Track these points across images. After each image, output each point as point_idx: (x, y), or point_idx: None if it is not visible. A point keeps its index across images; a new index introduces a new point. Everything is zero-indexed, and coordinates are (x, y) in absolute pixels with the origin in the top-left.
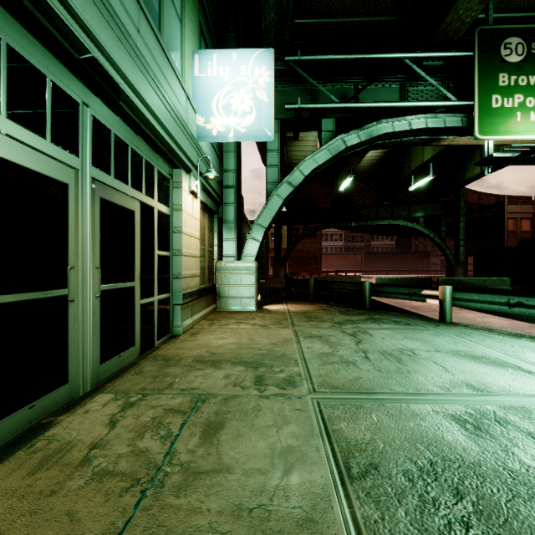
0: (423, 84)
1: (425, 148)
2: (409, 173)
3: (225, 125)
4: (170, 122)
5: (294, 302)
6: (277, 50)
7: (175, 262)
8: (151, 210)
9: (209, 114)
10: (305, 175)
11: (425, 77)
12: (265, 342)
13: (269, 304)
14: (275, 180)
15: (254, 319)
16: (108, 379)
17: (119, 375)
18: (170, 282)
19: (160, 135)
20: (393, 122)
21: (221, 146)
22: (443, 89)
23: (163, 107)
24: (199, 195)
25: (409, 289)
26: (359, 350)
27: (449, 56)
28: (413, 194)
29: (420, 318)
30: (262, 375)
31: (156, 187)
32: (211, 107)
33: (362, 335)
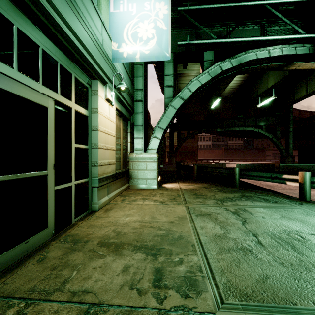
0: (278, 25)
1: (269, 78)
2: (257, 96)
3: (133, 49)
4: (84, 36)
5: (183, 181)
6: (172, 3)
7: (93, 153)
8: (68, 109)
9: (121, 41)
10: (192, 91)
11: (281, 17)
12: (164, 220)
13: (166, 183)
14: (170, 96)
15: (155, 196)
16: (6, 271)
17: (21, 264)
18: (89, 169)
19: (73, 42)
20: (256, 52)
21: (133, 74)
22: (295, 26)
23: (76, 19)
24: (113, 102)
25: (271, 174)
26: (249, 232)
27: (300, 1)
28: (257, 111)
29: (282, 196)
30: (161, 268)
31: (74, 91)
32: (122, 35)
33: (244, 213)
